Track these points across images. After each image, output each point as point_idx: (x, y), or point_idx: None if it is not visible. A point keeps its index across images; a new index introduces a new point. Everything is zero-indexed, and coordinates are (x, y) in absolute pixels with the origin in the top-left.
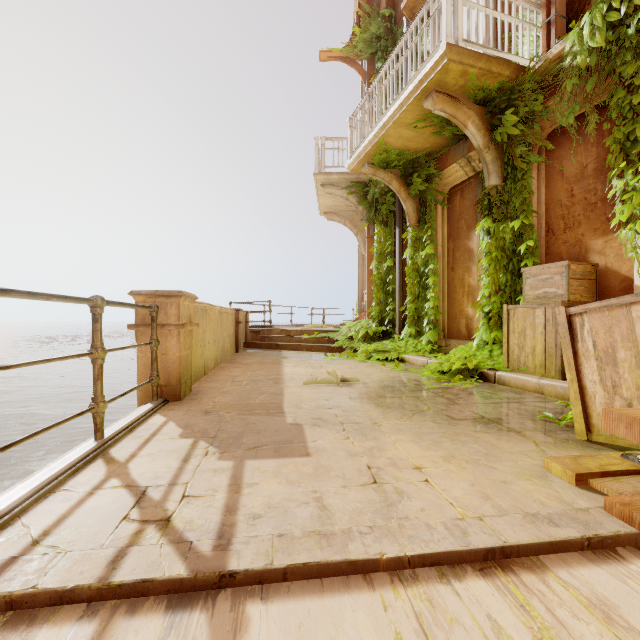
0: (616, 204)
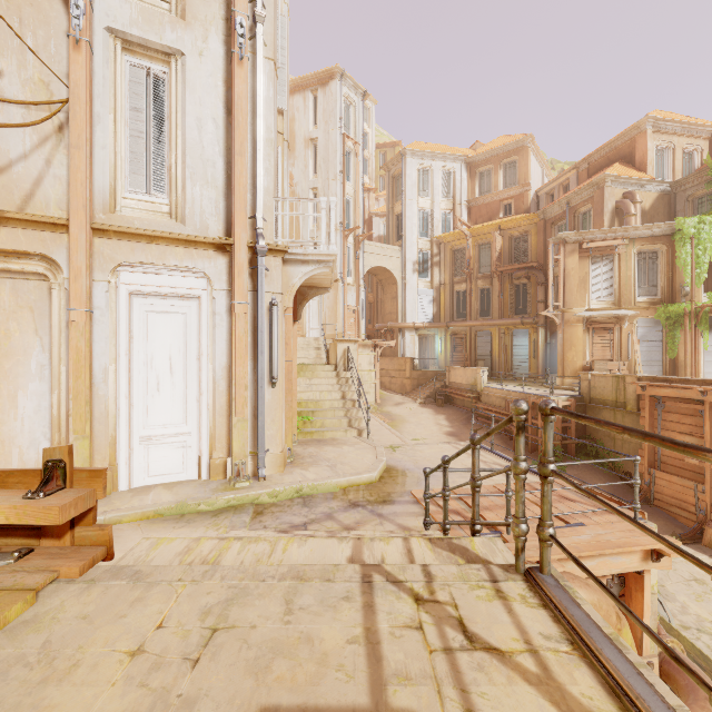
0: None
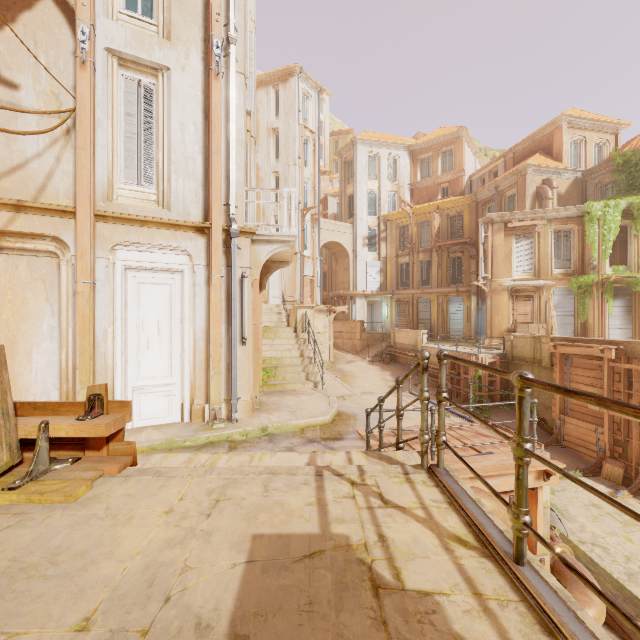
0: None
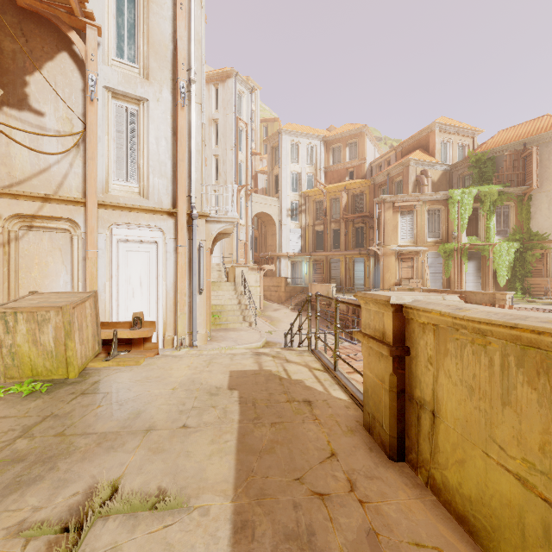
0: None
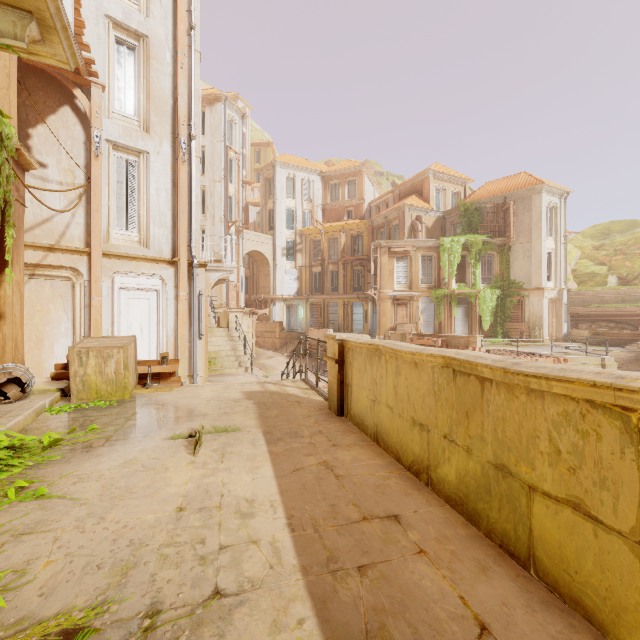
0: None
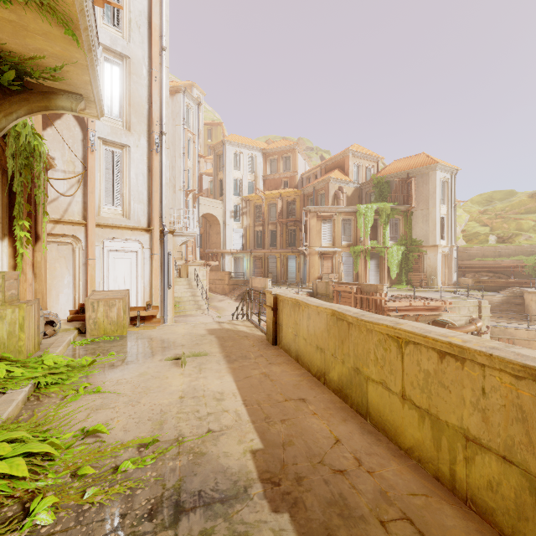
0: (18, 241)
